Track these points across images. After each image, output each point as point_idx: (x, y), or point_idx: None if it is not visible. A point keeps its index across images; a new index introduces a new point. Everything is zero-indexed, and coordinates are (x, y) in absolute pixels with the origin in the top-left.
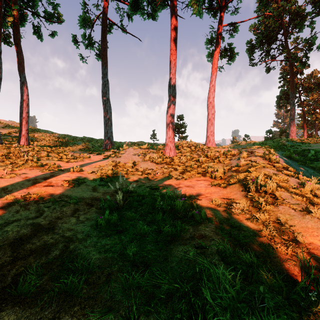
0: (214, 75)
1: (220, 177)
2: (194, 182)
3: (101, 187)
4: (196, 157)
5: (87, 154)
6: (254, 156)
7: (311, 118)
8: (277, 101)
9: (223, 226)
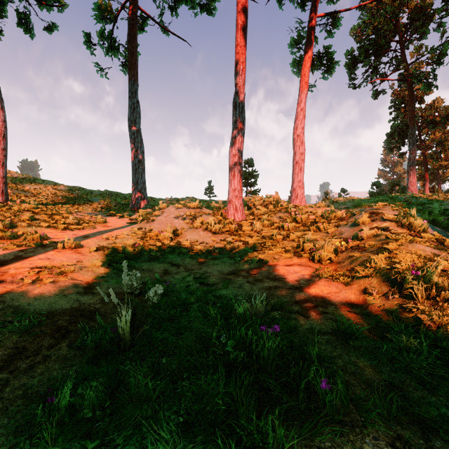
0: (303, 93)
1: (328, 259)
2: (283, 269)
3: (104, 281)
4: (278, 221)
5: (104, 216)
6: (382, 220)
7: (433, 166)
8: (387, 141)
9: (417, 446)
